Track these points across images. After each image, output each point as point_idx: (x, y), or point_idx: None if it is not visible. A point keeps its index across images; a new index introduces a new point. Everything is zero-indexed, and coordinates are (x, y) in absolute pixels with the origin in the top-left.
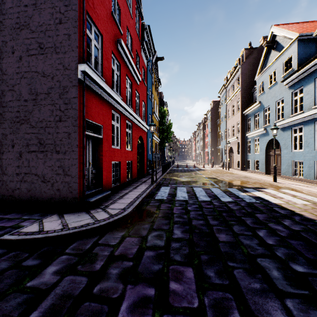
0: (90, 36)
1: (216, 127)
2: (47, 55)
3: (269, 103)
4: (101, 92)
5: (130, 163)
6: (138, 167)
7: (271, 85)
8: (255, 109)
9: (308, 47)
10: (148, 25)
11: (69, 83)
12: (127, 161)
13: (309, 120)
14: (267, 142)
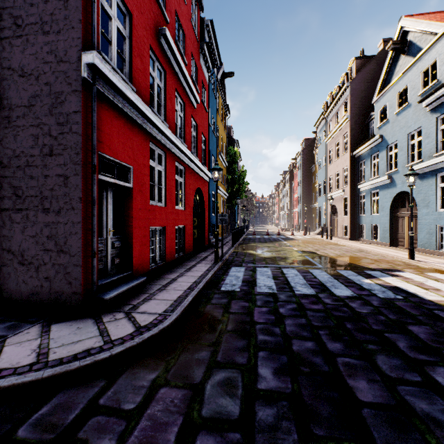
0: (108, 10)
1: (309, 177)
2: (28, 38)
3: (397, 137)
4: (129, 110)
5: (181, 230)
6: (195, 235)
7: (399, 109)
8: (373, 148)
9: None
10: (210, 20)
11: (66, 86)
12: (177, 227)
13: None
14: (393, 198)
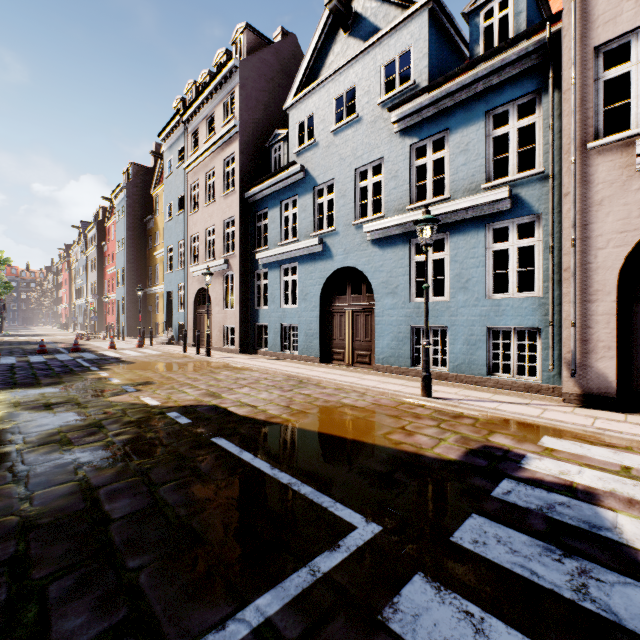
0: None
1: (143, 236)
2: None
3: (335, 173)
4: None
5: None
6: None
7: (342, 123)
8: (287, 188)
9: (440, 44)
10: None
11: None
12: None
13: (469, 220)
14: (327, 278)
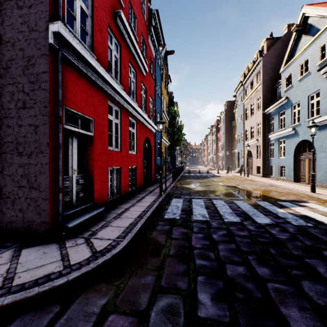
0: None
1: (230, 129)
2: (5, 12)
3: (299, 98)
4: (91, 73)
5: (134, 169)
6: (144, 173)
7: (301, 76)
8: (280, 107)
9: None
10: (156, 10)
11: (36, 51)
12: (130, 167)
13: None
14: (296, 145)
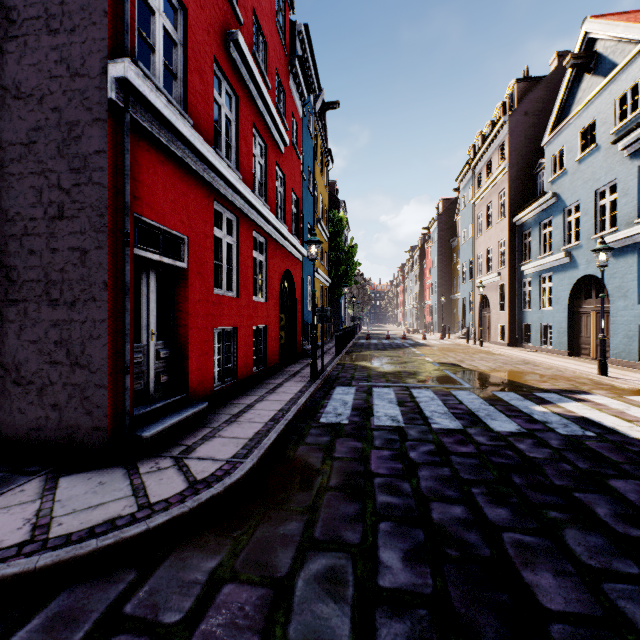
0: None
1: (449, 254)
2: (26, 40)
3: (579, 196)
4: (183, 151)
5: (261, 331)
6: (282, 339)
7: (583, 154)
8: (543, 211)
9: None
10: (305, 24)
11: (84, 113)
12: (255, 327)
13: None
14: (574, 284)
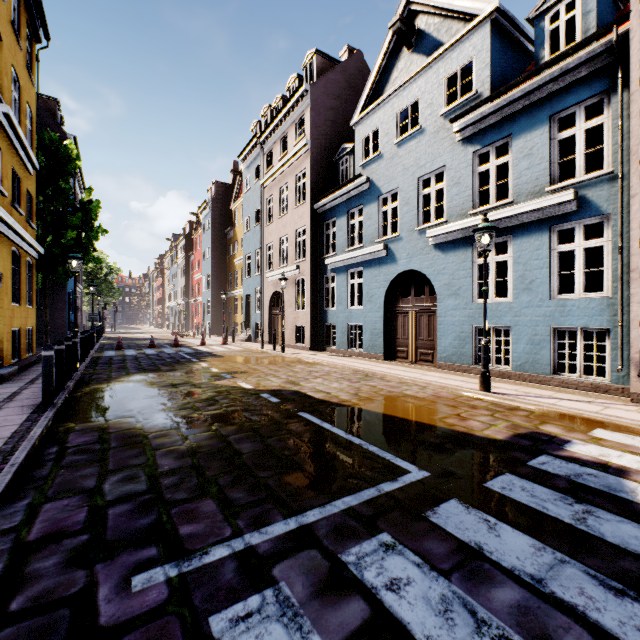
0: None
1: (224, 246)
2: None
3: (398, 182)
4: None
5: None
6: None
7: (405, 135)
8: (353, 198)
9: (504, 51)
10: None
11: None
12: None
13: (533, 222)
14: (391, 281)
